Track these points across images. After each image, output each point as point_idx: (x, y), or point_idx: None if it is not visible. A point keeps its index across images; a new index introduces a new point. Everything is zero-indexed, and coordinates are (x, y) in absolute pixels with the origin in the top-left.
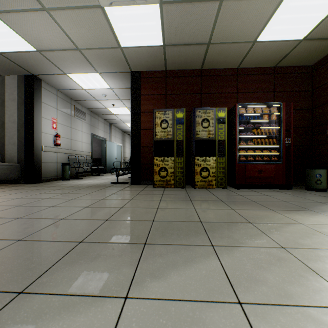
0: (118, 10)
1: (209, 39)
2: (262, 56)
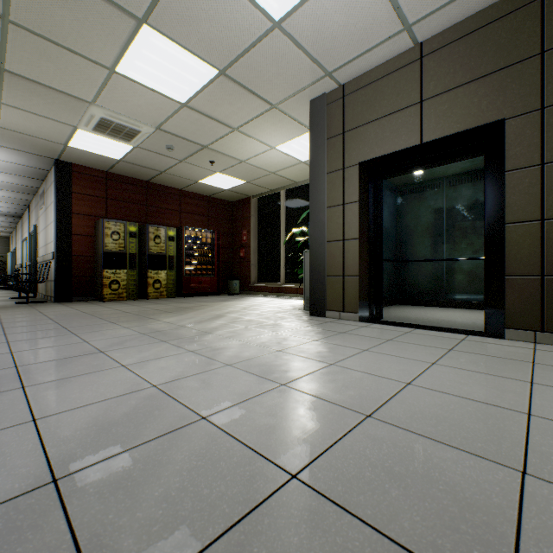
0: (92, 134)
1: (164, 170)
2: (201, 189)
